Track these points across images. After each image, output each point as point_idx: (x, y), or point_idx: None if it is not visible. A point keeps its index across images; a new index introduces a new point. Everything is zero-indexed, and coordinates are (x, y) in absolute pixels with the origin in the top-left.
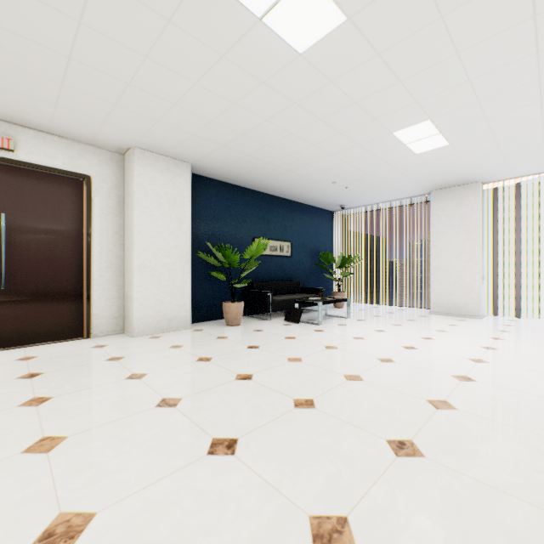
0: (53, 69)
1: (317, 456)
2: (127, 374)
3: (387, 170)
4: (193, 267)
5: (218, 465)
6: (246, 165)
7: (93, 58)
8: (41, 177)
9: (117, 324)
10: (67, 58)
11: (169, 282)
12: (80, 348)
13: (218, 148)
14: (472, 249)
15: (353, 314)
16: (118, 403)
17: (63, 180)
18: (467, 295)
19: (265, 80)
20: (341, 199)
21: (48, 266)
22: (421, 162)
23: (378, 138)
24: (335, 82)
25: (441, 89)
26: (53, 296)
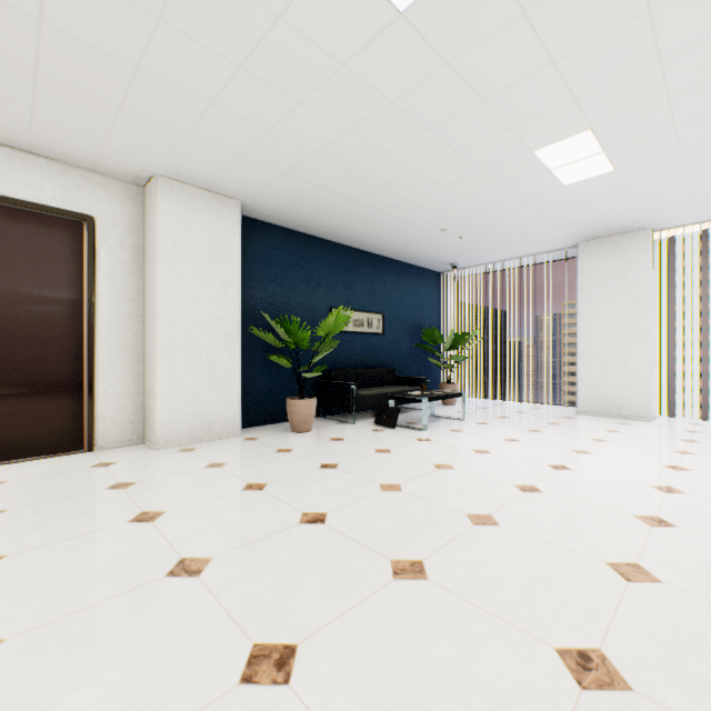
0: (17, 41)
1: (437, 687)
2: (133, 513)
3: (520, 211)
4: (245, 348)
5: (256, 710)
6: (320, 203)
7: (77, 21)
8: (19, 217)
9: (134, 430)
10: (36, 21)
11: (209, 370)
12: (74, 468)
13: (278, 176)
14: (638, 323)
15: (469, 415)
16: (107, 568)
17: (53, 222)
18: (631, 388)
19: (346, 61)
20: (452, 254)
21: (31, 347)
22: (569, 199)
23: (512, 161)
24: (453, 63)
25: (615, 77)
26: (39, 390)
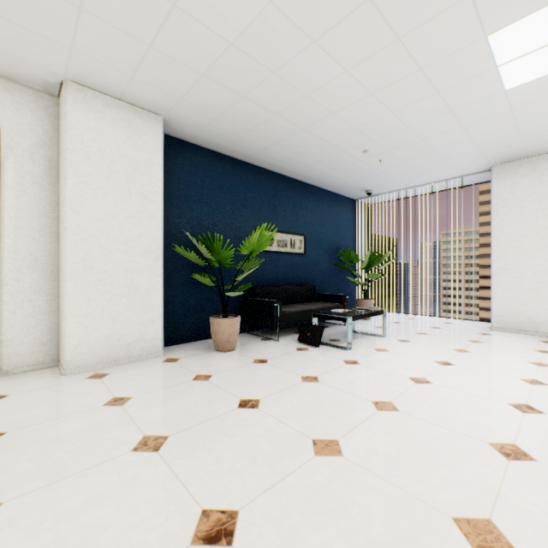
0: None
1: None
2: None
3: (446, 126)
4: (170, 267)
5: None
6: (243, 118)
7: None
8: None
9: (47, 352)
10: None
11: (127, 289)
12: None
13: (196, 80)
14: None
15: (388, 331)
16: None
17: None
18: None
19: None
20: (369, 180)
21: None
22: (504, 110)
23: (458, 52)
24: None
25: None
26: None
